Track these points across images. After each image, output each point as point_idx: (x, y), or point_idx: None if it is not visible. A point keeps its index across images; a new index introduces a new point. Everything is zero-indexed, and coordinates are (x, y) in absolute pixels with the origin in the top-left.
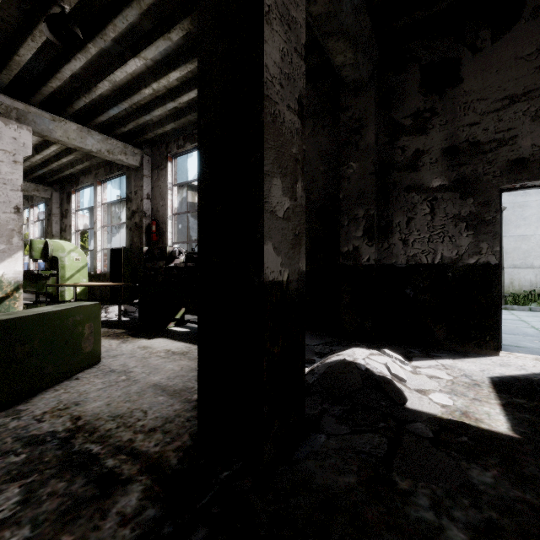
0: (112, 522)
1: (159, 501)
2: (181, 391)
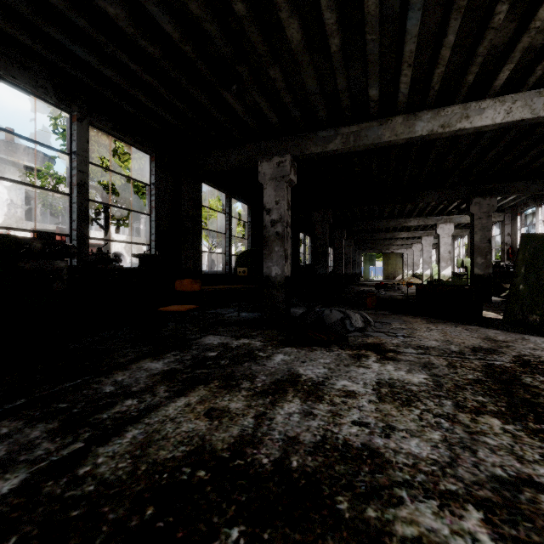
0: None
1: None
2: None
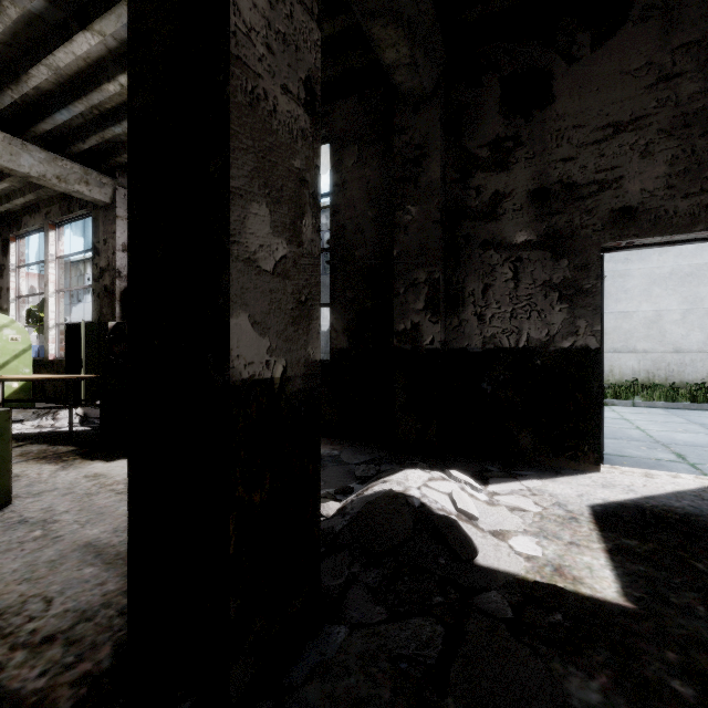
0: None
1: None
2: None
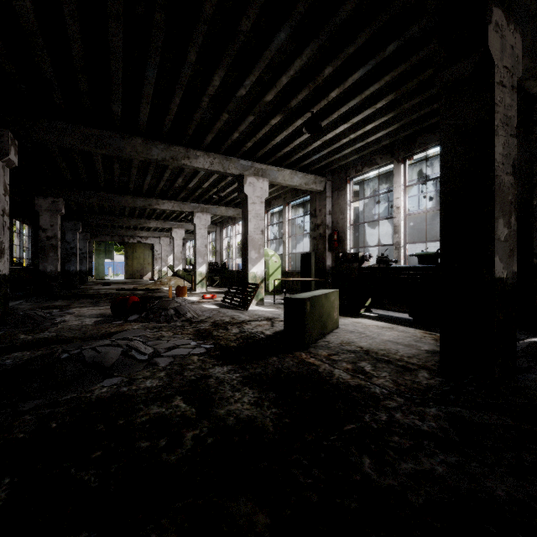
0: (422, 378)
1: (439, 377)
2: (410, 345)
